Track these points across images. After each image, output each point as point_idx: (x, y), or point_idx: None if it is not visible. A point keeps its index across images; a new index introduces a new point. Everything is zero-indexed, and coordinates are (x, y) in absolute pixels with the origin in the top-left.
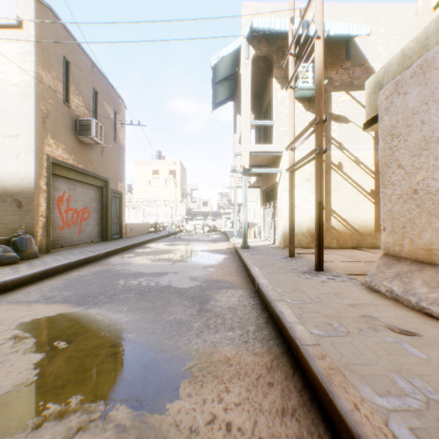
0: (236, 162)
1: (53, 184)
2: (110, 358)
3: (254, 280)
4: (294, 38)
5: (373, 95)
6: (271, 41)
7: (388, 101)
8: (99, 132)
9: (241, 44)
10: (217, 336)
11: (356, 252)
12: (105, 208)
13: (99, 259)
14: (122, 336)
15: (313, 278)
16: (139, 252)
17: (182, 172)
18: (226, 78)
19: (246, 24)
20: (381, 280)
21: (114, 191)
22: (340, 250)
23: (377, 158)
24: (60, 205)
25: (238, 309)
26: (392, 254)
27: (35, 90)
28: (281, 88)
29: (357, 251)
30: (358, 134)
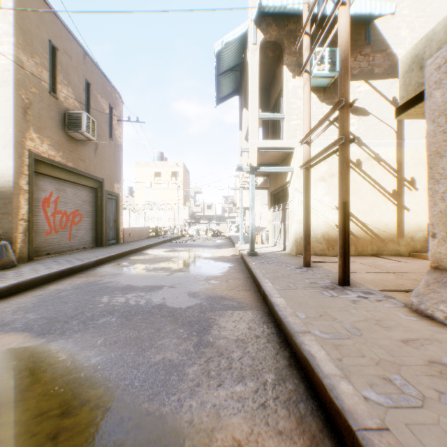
0: (242, 161)
1: (37, 183)
2: (51, 442)
3: (266, 298)
4: (311, 12)
5: (409, 74)
6: (281, 24)
7: (441, 71)
8: (90, 127)
9: (247, 28)
10: (221, 393)
11: (378, 261)
12: (99, 211)
13: (88, 268)
14: (83, 393)
15: (340, 297)
16: (135, 260)
17: (184, 174)
18: (231, 69)
19: (254, 5)
20: (436, 303)
21: (109, 192)
22: (360, 258)
23: (400, 154)
24: (46, 207)
25: (248, 342)
26: (446, 268)
27: (14, 76)
28: (293, 76)
29: (379, 259)
30: (379, 128)
